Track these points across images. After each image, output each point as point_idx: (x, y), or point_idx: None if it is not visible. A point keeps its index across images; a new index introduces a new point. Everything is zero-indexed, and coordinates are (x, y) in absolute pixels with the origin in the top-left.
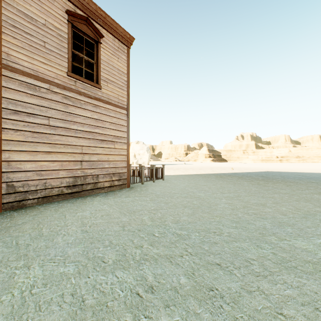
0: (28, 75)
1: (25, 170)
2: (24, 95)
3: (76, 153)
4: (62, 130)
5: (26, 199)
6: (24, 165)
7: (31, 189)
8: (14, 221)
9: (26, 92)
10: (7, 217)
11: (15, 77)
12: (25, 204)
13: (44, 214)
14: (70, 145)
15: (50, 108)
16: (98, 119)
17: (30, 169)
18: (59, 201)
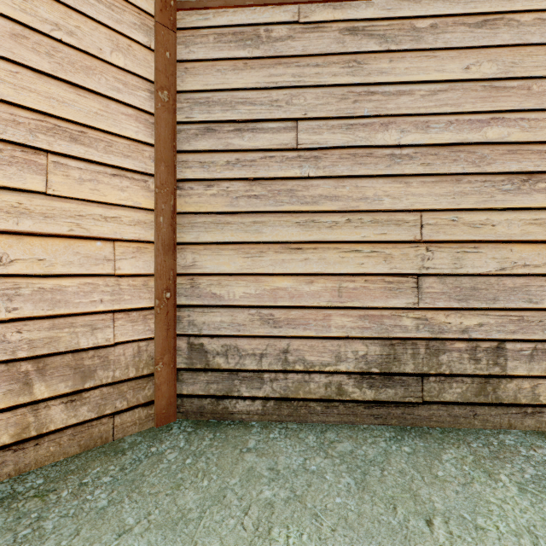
0: (236, 2)
1: (231, 303)
2: (228, 68)
3: (396, 244)
4: (340, 159)
5: (232, 394)
6: (228, 288)
7: (245, 365)
8: (86, 535)
9: (234, 57)
10: (134, 469)
11: (207, 25)
12: (230, 409)
13: (195, 545)
14: (370, 211)
15: (301, 87)
16: (501, 78)
17: (243, 302)
18: (325, 430)
